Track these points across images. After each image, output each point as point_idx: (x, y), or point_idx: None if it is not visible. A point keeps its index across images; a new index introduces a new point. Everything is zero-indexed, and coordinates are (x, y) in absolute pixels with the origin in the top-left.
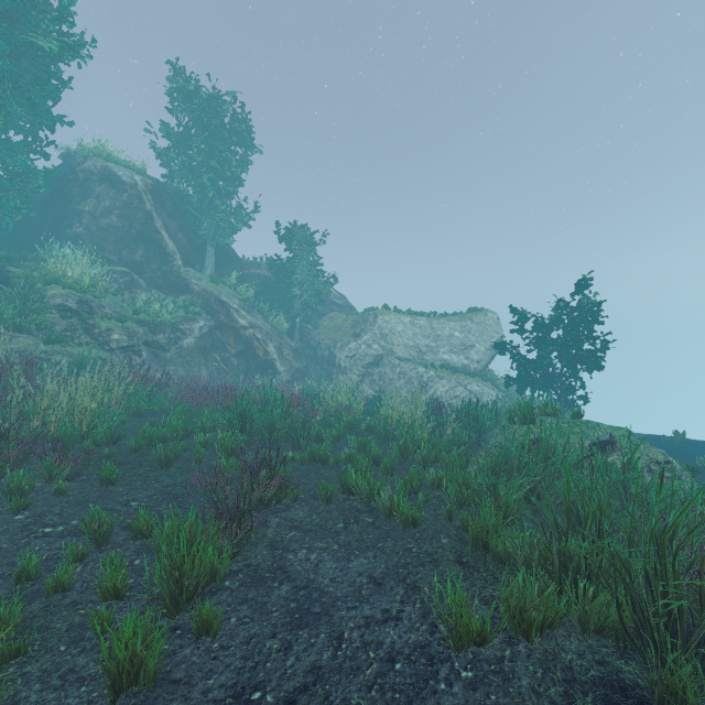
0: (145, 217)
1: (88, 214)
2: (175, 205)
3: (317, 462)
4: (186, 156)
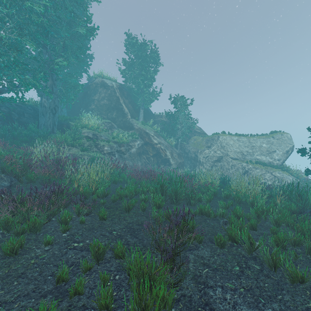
0: (116, 99)
1: (96, 100)
2: (128, 93)
3: (203, 214)
4: (132, 71)
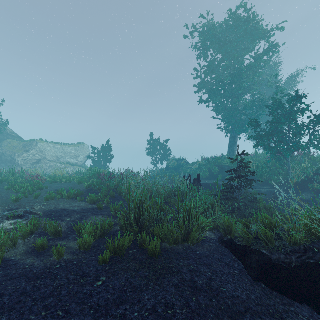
0: None
1: None
2: None
3: None
4: None
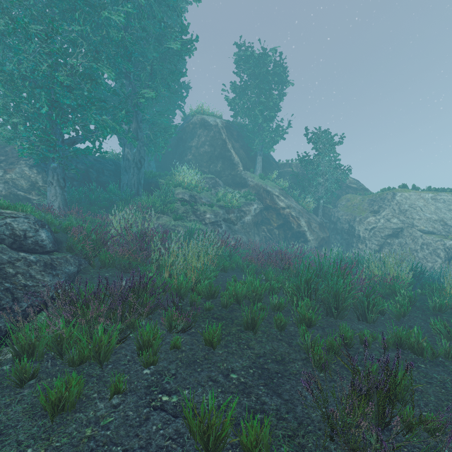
0: (222, 143)
1: (194, 147)
2: (238, 133)
3: (404, 348)
4: (245, 99)
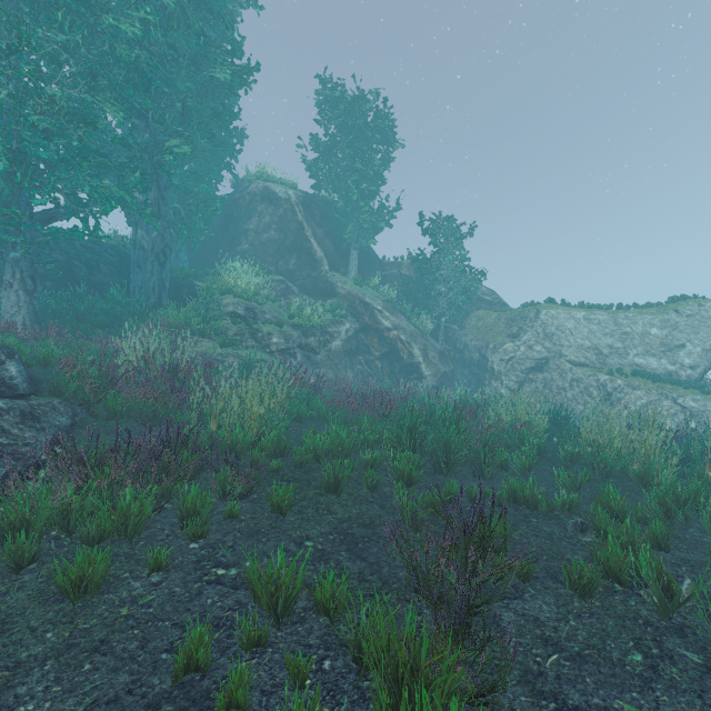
0: (297, 228)
1: (252, 231)
2: (322, 213)
3: (519, 503)
4: (333, 163)
